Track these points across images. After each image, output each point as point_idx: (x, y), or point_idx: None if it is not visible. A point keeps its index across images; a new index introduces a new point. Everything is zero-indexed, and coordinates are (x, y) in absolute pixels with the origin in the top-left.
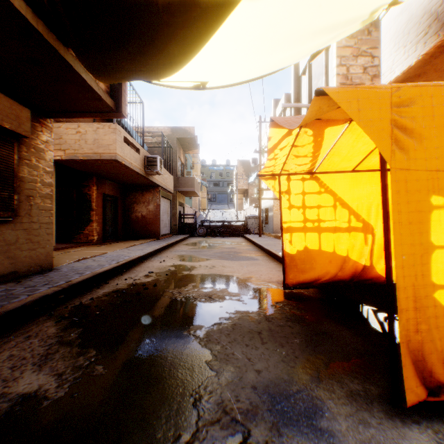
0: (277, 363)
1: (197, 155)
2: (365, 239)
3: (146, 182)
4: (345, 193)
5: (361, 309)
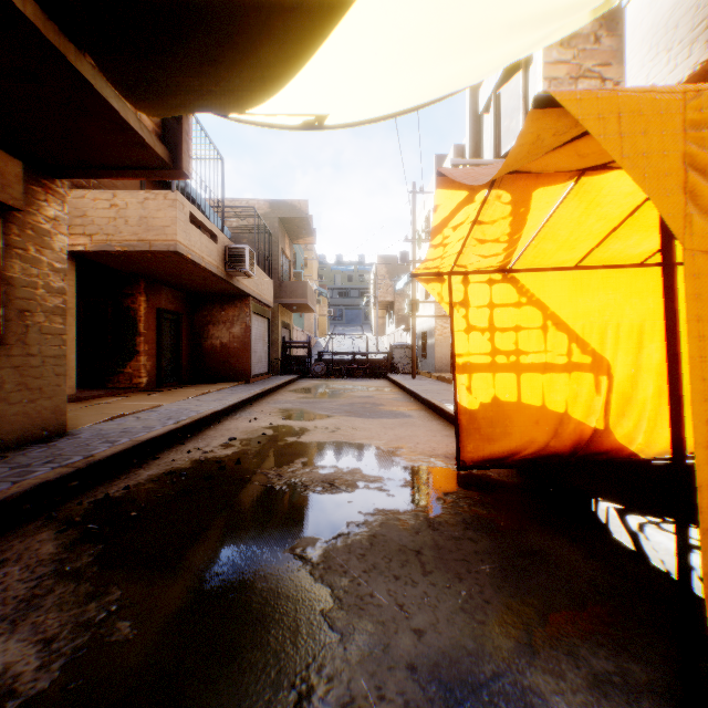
0: (453, 615)
1: (312, 246)
2: (596, 384)
3: (228, 290)
4: (563, 305)
5: (594, 507)
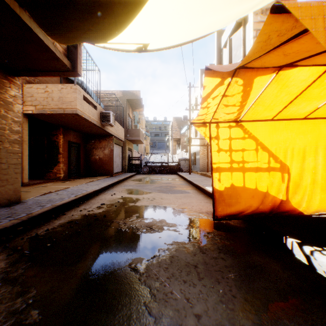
0: (216, 305)
1: (142, 113)
2: (282, 178)
3: (102, 132)
4: (265, 138)
5: (284, 241)
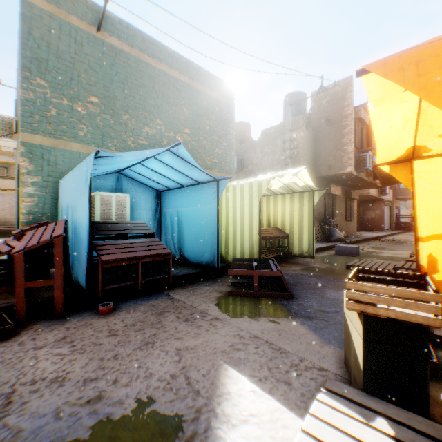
0: None
1: None
2: None
3: (375, 199)
4: None
5: None
